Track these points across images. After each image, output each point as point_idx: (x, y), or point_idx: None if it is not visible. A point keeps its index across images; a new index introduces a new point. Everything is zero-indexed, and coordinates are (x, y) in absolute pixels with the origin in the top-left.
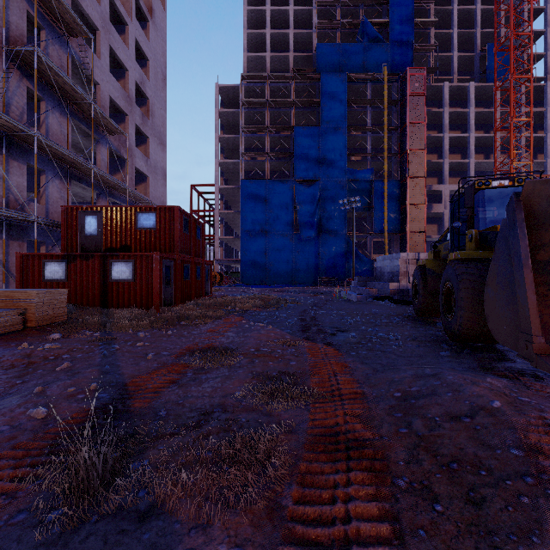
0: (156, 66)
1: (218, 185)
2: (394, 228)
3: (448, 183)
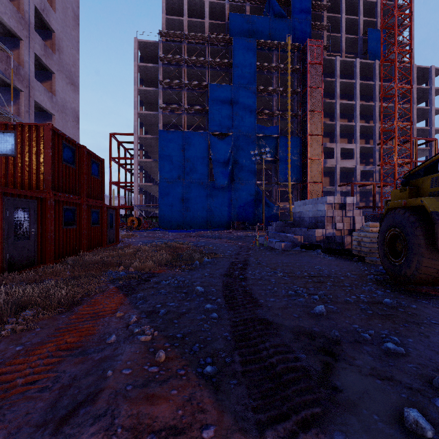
0: (65, 1)
1: (137, 134)
2: (296, 178)
3: (339, 142)
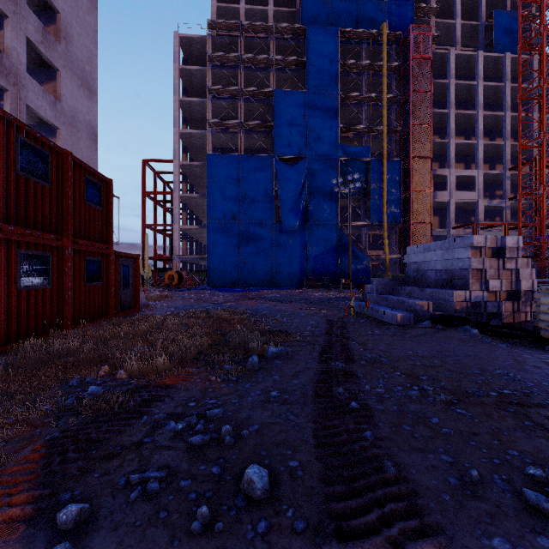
0: None
1: (179, 161)
2: (395, 218)
3: (454, 167)
